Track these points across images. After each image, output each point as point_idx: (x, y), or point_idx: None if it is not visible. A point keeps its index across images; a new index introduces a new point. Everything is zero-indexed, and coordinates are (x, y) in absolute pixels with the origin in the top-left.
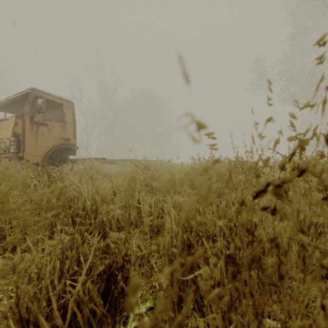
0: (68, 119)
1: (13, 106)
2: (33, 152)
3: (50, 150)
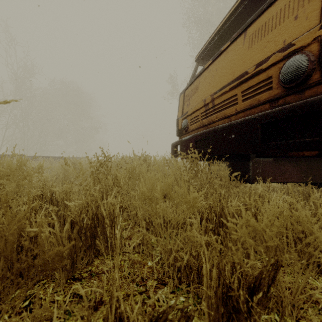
0: None
1: None
2: None
3: None
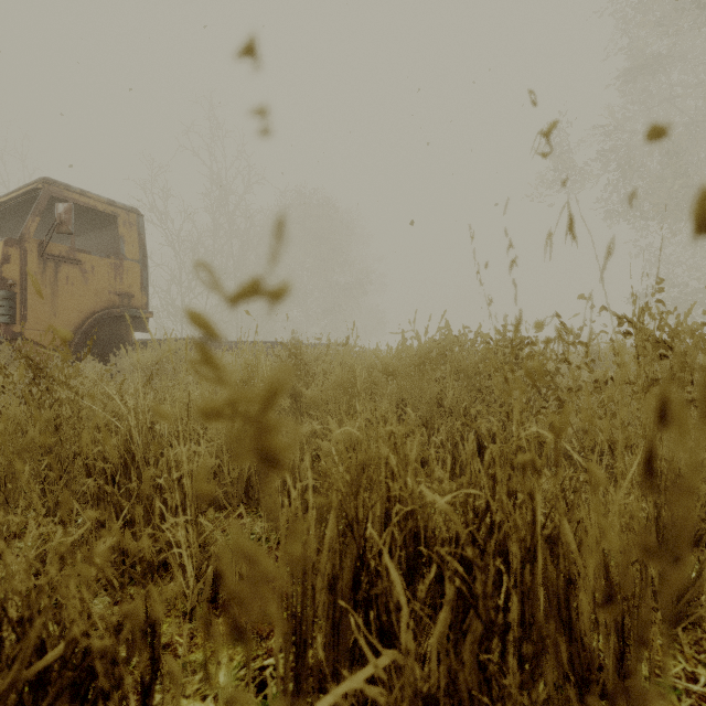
0: (130, 250)
1: (6, 222)
2: (46, 324)
3: (87, 320)
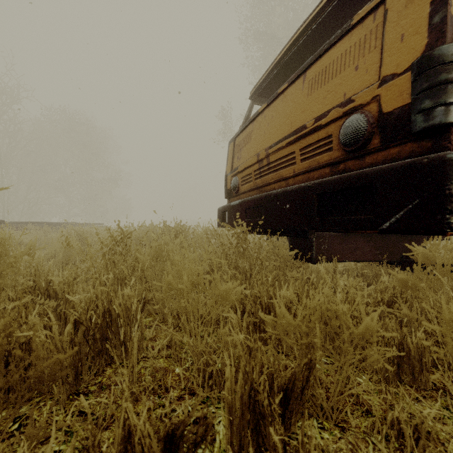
0: None
1: None
2: None
3: None
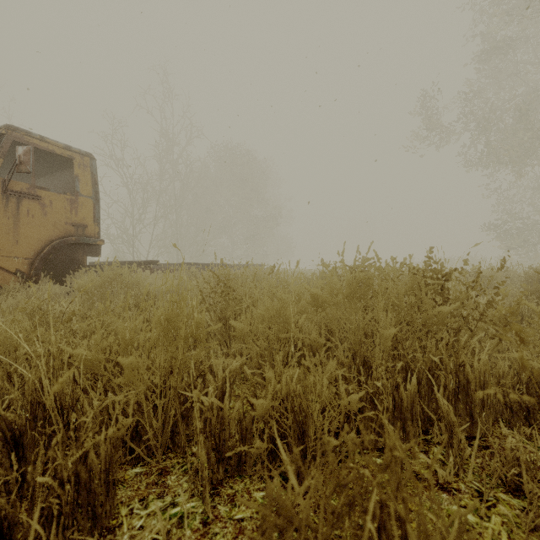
0: (84, 188)
1: None
2: (8, 251)
3: (46, 247)
